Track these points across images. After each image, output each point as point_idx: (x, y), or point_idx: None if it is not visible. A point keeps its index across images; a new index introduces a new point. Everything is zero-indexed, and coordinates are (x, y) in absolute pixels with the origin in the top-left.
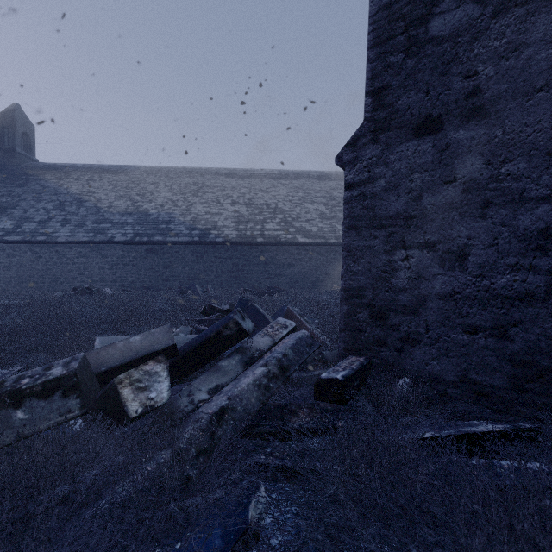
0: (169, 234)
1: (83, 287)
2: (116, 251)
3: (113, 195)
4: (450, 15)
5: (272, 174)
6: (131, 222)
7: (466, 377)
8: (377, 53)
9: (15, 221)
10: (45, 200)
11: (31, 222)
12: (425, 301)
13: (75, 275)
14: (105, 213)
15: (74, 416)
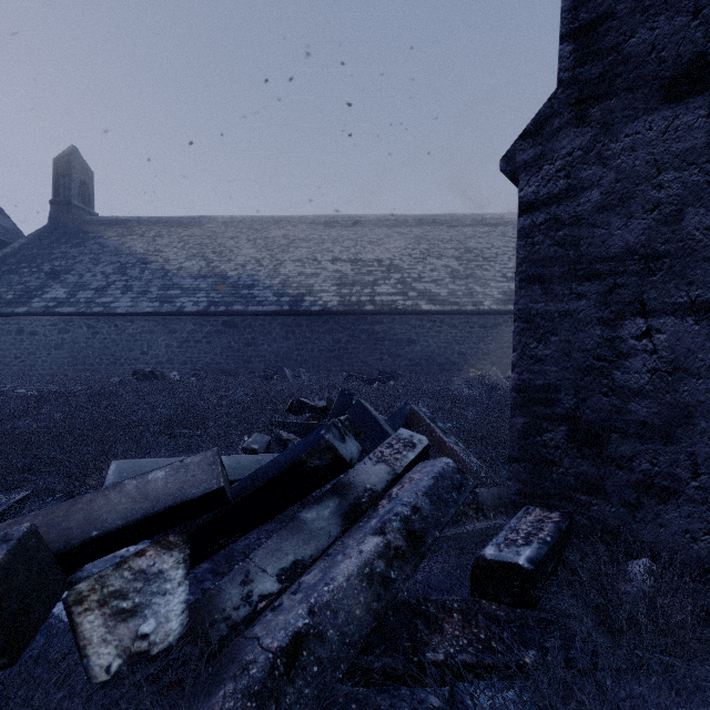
0: (252, 302)
1: (145, 371)
2: (186, 324)
3: (184, 254)
4: None
5: (385, 221)
6: (205, 288)
7: None
8: None
9: (68, 288)
10: (104, 262)
11: (87, 289)
12: (690, 416)
13: (137, 355)
14: (174, 277)
15: None
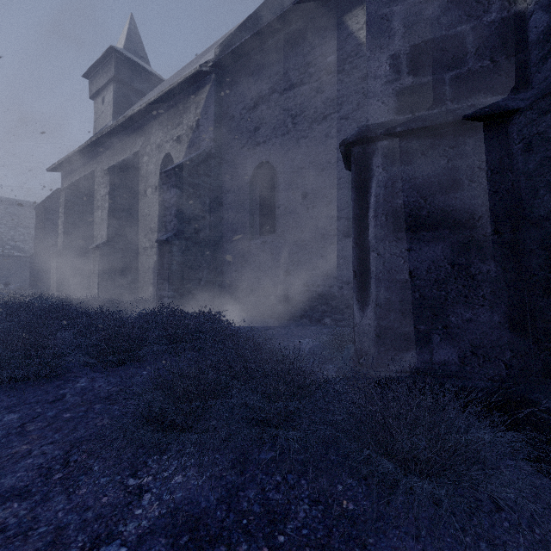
0: None
1: None
2: None
3: None
4: (46, 244)
5: None
6: None
7: (48, 288)
8: (36, 244)
9: None
10: None
11: None
12: (43, 279)
13: None
14: None
15: None
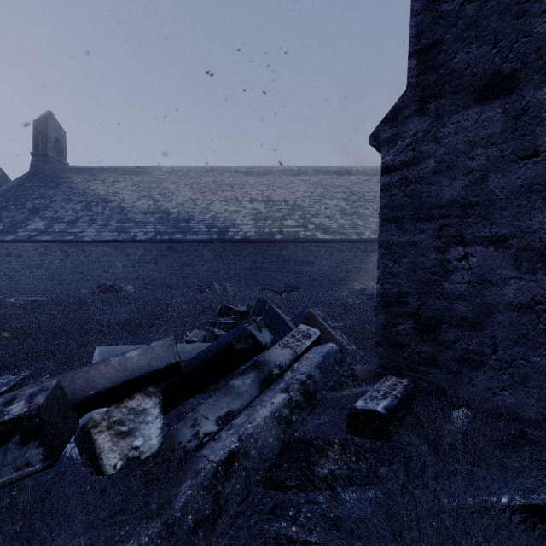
0: (189, 232)
1: (107, 285)
2: (138, 249)
3: (136, 195)
4: None
5: (290, 171)
6: (153, 221)
7: None
8: (424, 3)
9: (46, 221)
10: (74, 201)
11: (61, 222)
12: (492, 312)
13: (100, 273)
14: (128, 213)
15: (34, 470)
